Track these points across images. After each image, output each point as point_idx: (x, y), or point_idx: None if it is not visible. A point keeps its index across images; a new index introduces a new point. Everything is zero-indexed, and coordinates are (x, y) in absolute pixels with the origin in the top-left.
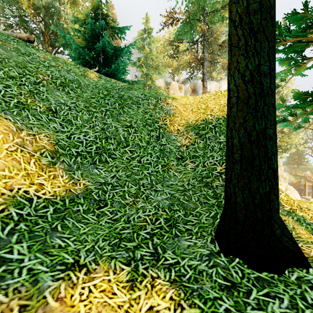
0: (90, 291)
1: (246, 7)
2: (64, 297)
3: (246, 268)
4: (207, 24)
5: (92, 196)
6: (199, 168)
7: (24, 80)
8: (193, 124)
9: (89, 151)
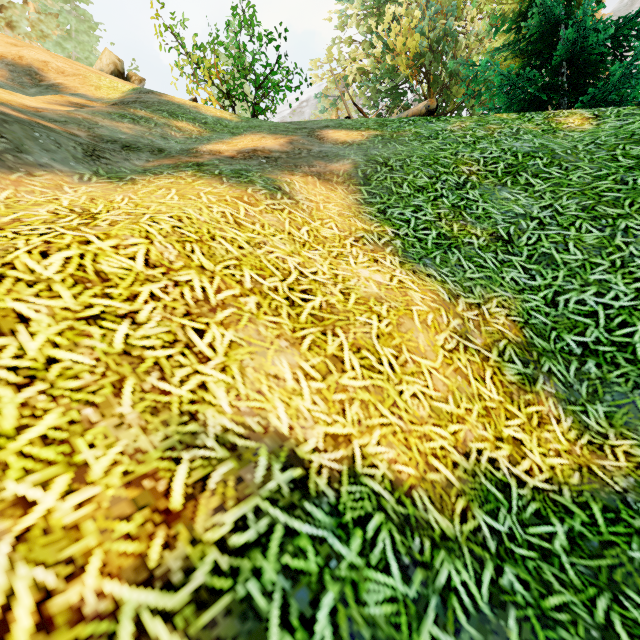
0: None
1: None
2: None
3: None
4: None
5: None
6: None
7: (439, 188)
8: None
9: (623, 342)
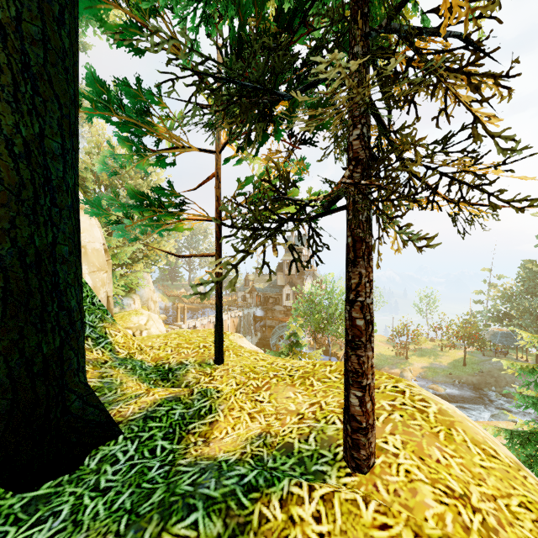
0: None
1: (15, 18)
2: None
3: (10, 498)
4: None
5: None
6: None
7: None
8: None
9: None
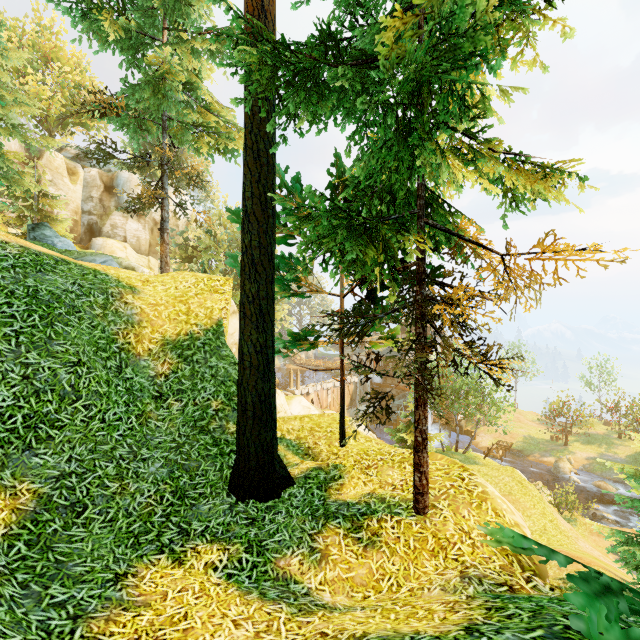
0: (153, 582)
1: (257, 291)
2: (140, 593)
3: (259, 504)
4: (168, 133)
5: (57, 503)
6: (189, 409)
7: None
8: (174, 341)
9: (13, 427)
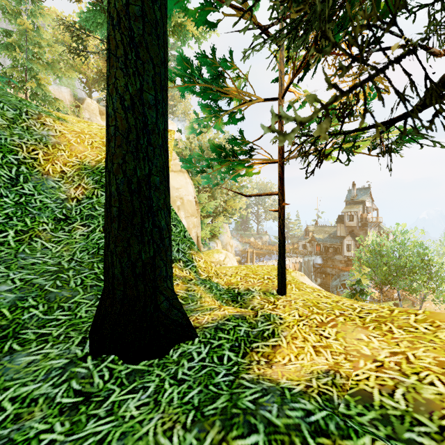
0: None
1: (125, 4)
2: None
3: (120, 365)
4: None
5: None
6: (95, 235)
7: None
8: (93, 167)
9: None
